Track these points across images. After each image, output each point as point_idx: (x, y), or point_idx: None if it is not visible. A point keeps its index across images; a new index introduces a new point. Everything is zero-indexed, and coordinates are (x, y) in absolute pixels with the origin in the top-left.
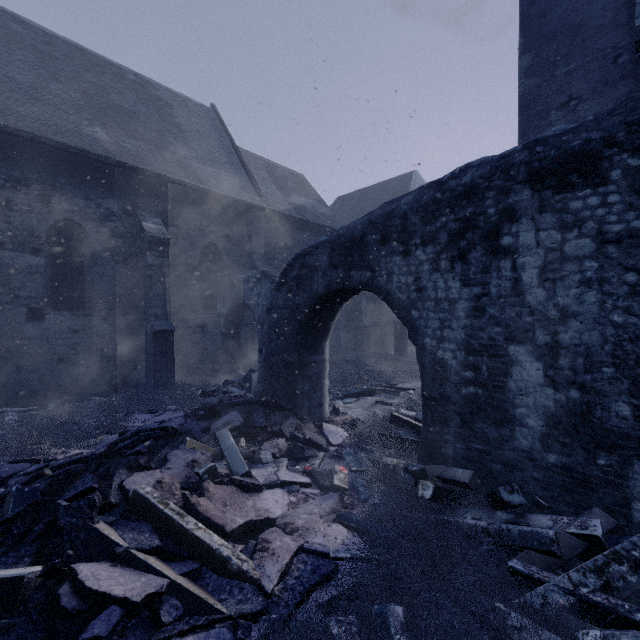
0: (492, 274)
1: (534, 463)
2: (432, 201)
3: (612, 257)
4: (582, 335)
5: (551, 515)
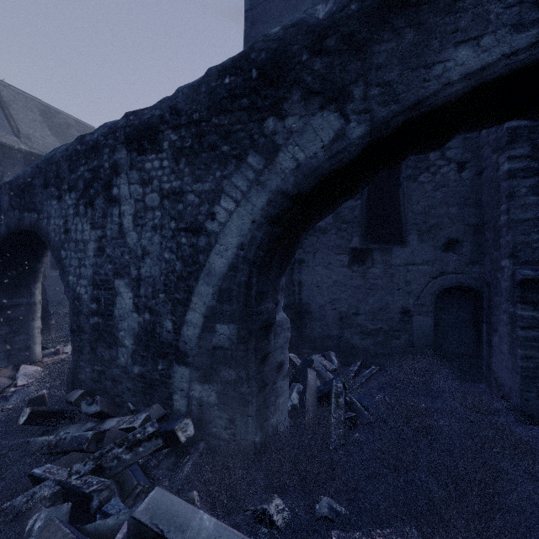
0: (108, 219)
1: (128, 376)
2: (75, 151)
3: (167, 209)
4: (151, 269)
5: (122, 417)
